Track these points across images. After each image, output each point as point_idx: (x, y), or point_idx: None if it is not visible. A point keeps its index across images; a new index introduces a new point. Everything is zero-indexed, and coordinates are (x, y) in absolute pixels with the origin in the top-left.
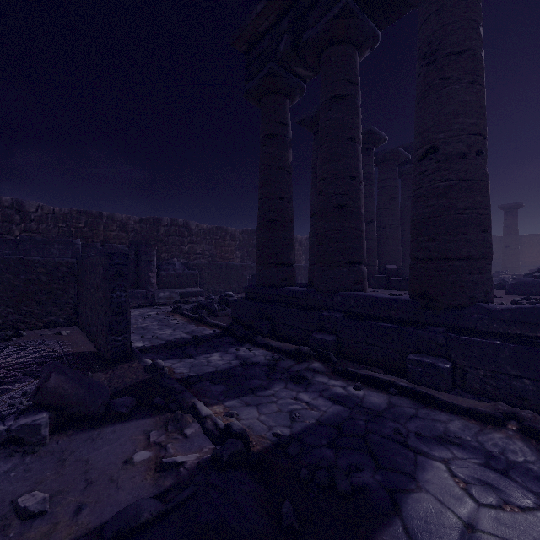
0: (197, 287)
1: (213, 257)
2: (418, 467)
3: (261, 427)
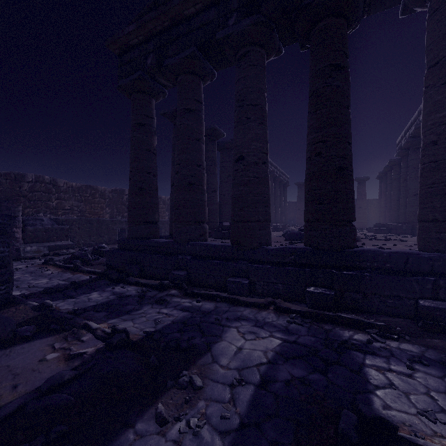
0: (67, 240)
1: (82, 213)
2: (224, 332)
3: (136, 330)
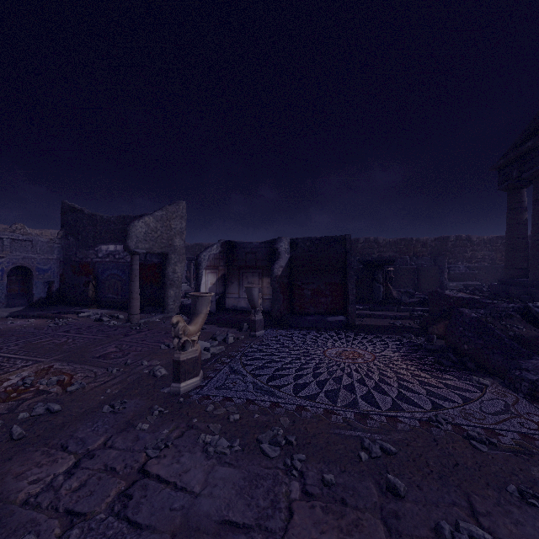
0: (475, 281)
1: (492, 261)
2: None
3: None
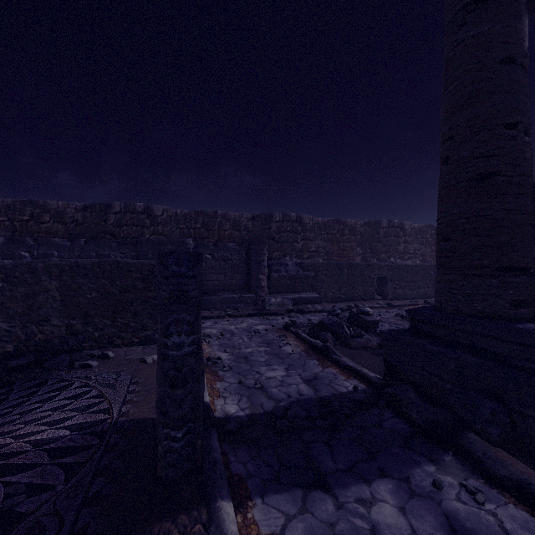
0: (312, 292)
1: (328, 255)
2: None
3: None
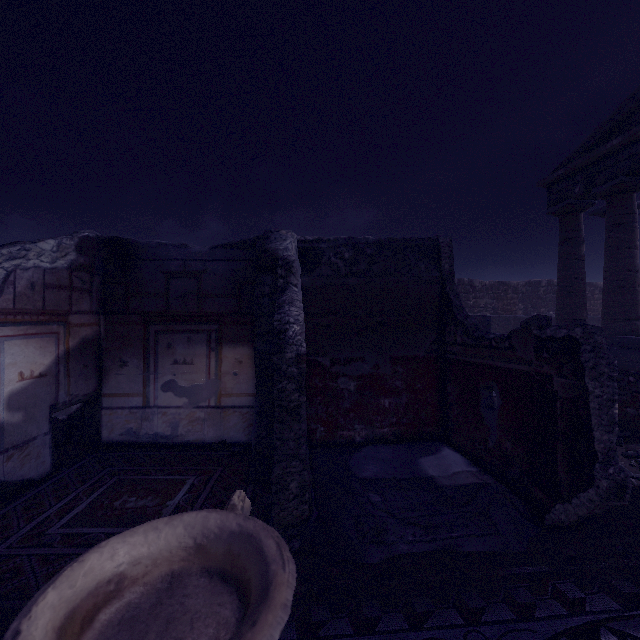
0: None
1: (494, 310)
2: None
3: None
